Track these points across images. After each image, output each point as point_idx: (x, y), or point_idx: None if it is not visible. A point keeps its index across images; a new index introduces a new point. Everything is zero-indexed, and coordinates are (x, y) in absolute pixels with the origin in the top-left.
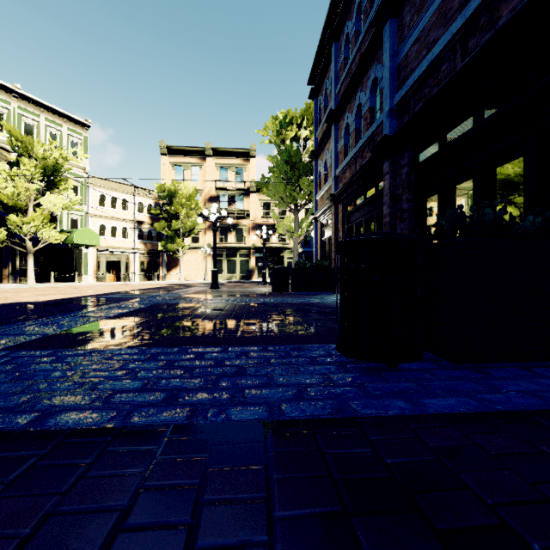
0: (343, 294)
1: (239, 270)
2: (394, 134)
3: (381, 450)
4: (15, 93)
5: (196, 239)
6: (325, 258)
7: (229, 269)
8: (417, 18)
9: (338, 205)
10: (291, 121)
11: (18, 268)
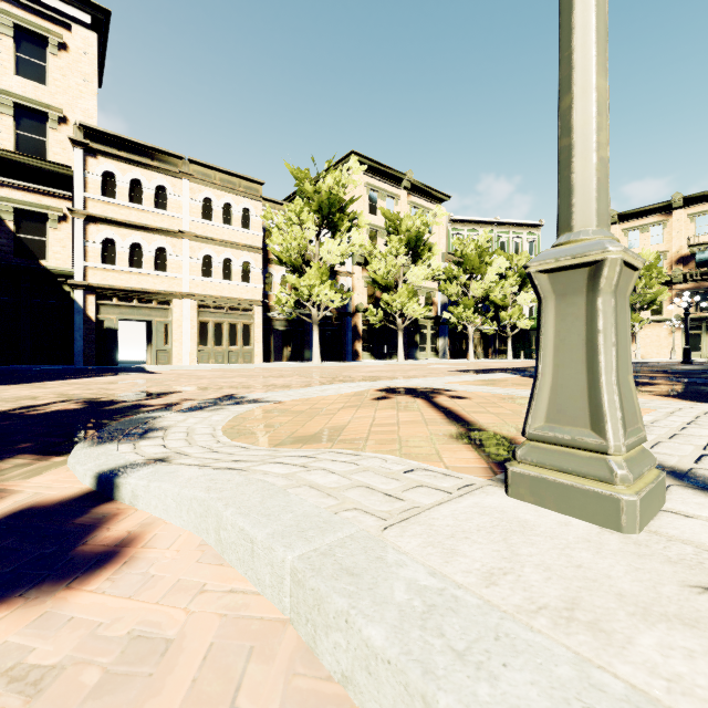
0: None
1: None
2: None
3: None
4: (496, 223)
5: (657, 310)
6: None
7: None
8: None
9: None
10: None
11: (497, 348)
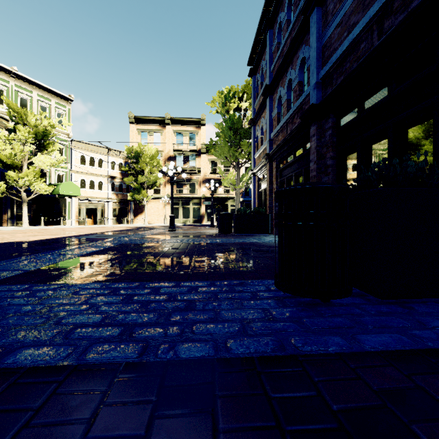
0: (280, 236)
1: (192, 215)
2: (319, 103)
3: (325, 392)
4: (12, 74)
5: (157, 190)
6: (261, 205)
7: (184, 215)
8: (339, 6)
9: (272, 163)
10: (234, 95)
11: (15, 214)
